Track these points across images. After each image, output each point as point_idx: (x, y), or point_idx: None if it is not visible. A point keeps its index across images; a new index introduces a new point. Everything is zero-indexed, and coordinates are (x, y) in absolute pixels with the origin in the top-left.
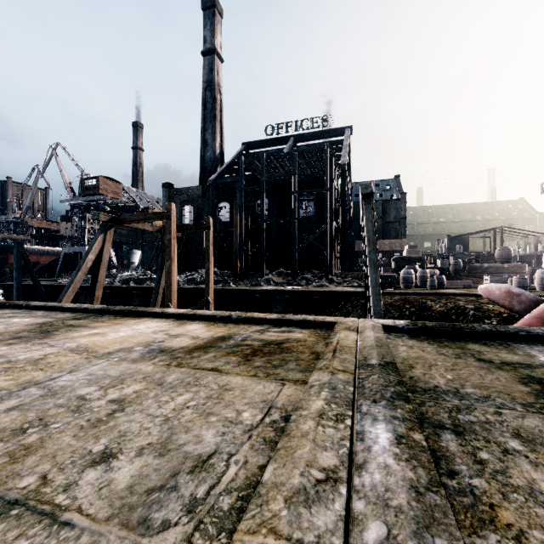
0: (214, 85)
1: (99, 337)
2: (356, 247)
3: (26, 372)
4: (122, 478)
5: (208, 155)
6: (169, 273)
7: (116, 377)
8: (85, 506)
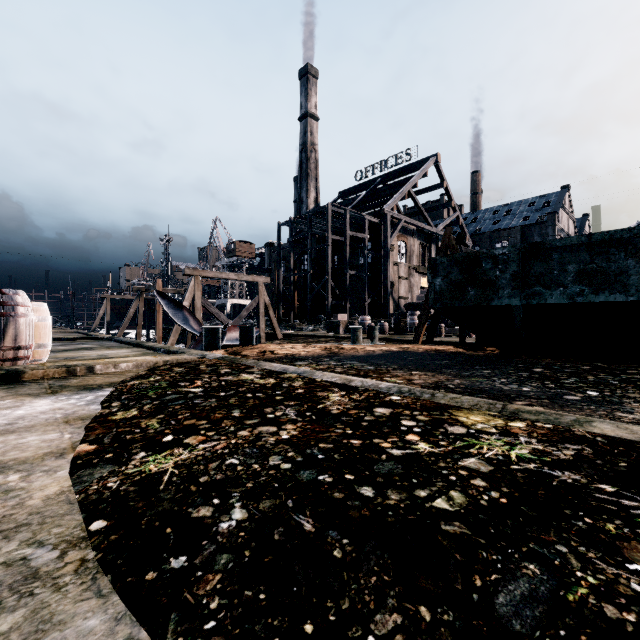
0: (307, 146)
1: None
2: None
3: None
4: None
5: (303, 211)
6: (156, 319)
7: None
8: None
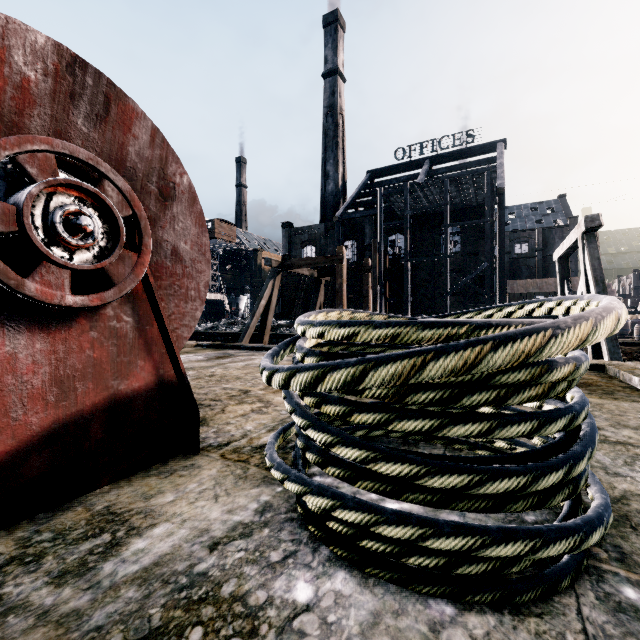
0: (336, 109)
1: None
2: (508, 288)
3: None
4: (632, 435)
5: (330, 188)
6: None
7: None
8: (638, 442)
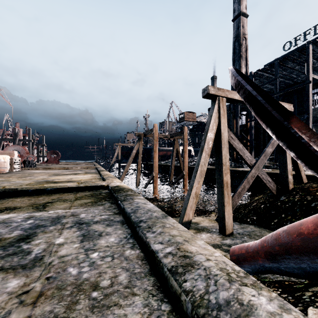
0: (240, 36)
1: (61, 177)
2: None
3: (22, 180)
4: None
5: None
6: (153, 158)
7: (17, 183)
8: None
